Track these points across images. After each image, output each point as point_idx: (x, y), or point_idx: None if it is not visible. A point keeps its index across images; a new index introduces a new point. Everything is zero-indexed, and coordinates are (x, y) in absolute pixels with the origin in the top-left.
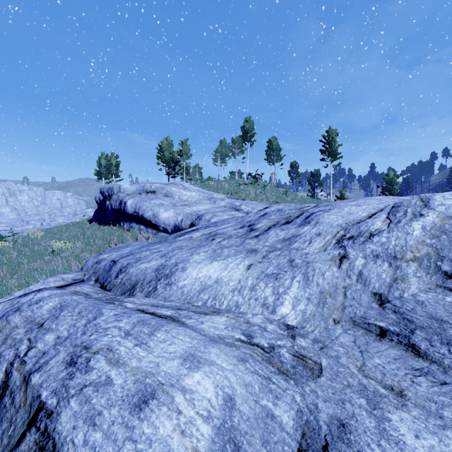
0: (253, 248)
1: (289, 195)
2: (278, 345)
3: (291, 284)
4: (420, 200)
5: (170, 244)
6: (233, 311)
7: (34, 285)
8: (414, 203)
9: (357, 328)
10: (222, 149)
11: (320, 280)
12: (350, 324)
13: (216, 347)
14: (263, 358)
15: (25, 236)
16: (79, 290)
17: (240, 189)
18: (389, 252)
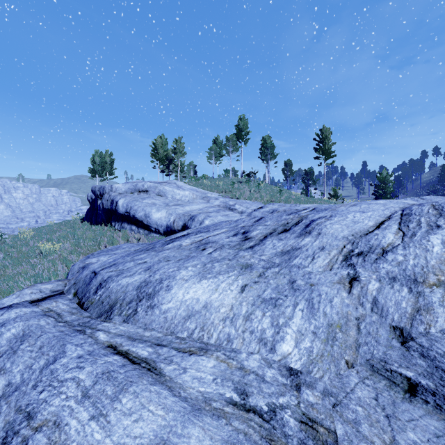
0: (248, 262)
1: (283, 193)
2: (280, 404)
3: (293, 314)
4: (433, 207)
5: (157, 253)
6: (224, 348)
7: (8, 298)
8: (426, 211)
9: (376, 376)
10: (216, 147)
11: (328, 309)
12: (368, 370)
13: (198, 426)
14: (261, 434)
15: (15, 235)
16: (53, 308)
17: (234, 188)
18: (408, 274)
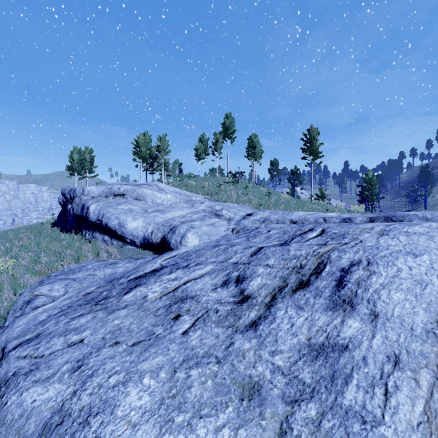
0: (253, 376)
1: (272, 196)
2: None
3: None
4: None
5: (106, 315)
6: None
7: None
8: None
9: None
10: (202, 145)
11: None
12: None
13: None
14: None
15: None
16: None
17: (221, 190)
18: None
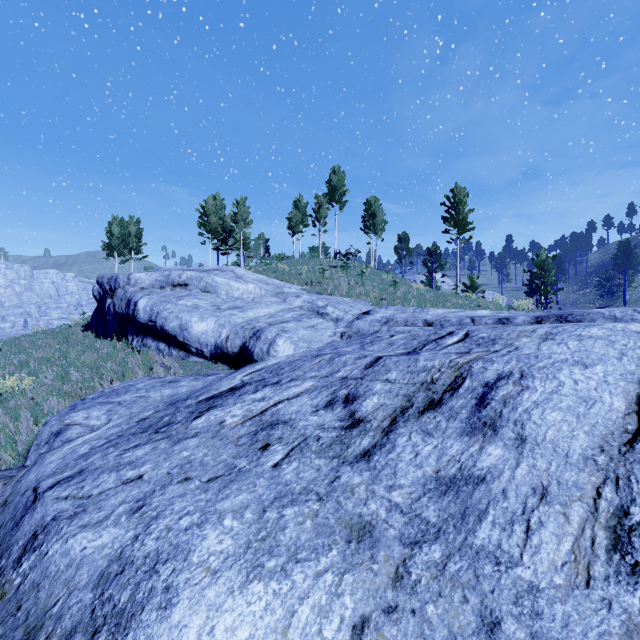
0: (364, 515)
1: (399, 286)
2: None
3: None
4: None
5: (171, 446)
6: None
7: None
8: None
9: None
10: (298, 212)
11: None
12: None
13: None
14: None
15: None
16: None
17: (325, 278)
18: None
